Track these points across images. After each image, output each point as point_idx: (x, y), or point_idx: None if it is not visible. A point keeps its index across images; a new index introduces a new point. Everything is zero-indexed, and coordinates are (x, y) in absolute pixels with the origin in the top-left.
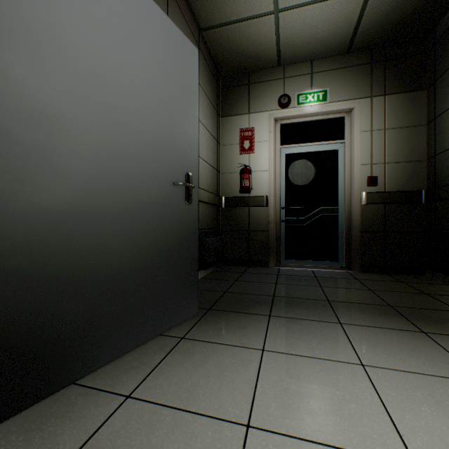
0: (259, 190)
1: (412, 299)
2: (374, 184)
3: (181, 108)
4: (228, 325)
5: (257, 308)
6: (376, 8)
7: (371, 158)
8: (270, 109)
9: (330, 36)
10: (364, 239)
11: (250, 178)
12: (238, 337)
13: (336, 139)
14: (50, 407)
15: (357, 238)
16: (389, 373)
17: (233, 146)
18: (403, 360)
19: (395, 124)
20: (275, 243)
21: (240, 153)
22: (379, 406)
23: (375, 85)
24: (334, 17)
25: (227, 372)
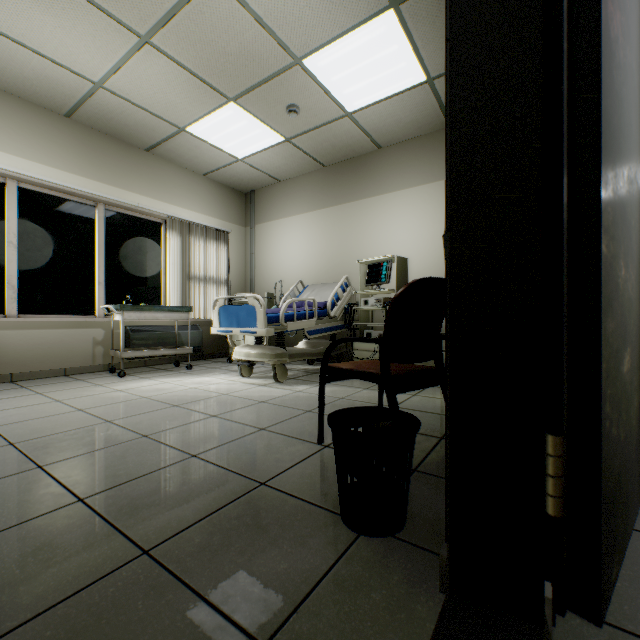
0: None
1: None
2: None
3: None
4: None
5: None
6: None
7: None
8: None
9: None
10: None
11: None
12: None
13: None
14: (637, 550)
15: None
16: None
17: None
18: None
19: None
20: None
21: None
22: None
23: None
24: None
25: None
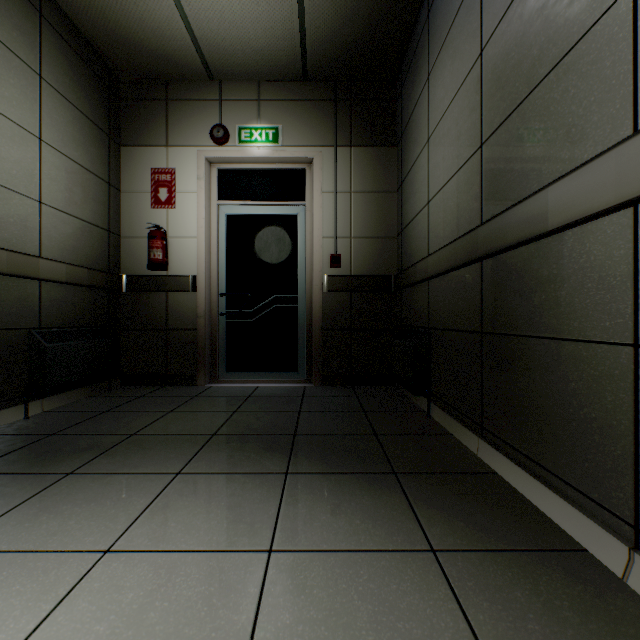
0: (184, 267)
1: (337, 421)
2: (337, 265)
3: None
4: None
5: (68, 461)
6: (319, 20)
7: (335, 229)
8: (200, 144)
9: (271, 49)
10: (327, 340)
11: (170, 247)
12: None
13: (296, 199)
14: None
15: (318, 338)
16: (134, 560)
17: (142, 195)
18: (191, 529)
19: (363, 187)
20: (210, 348)
21: (154, 208)
22: None
23: (340, 131)
24: (266, 20)
25: None
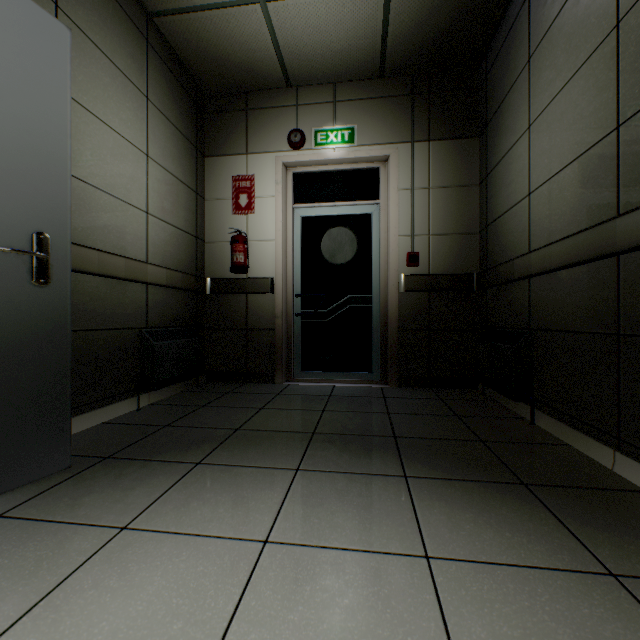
0: (262, 269)
1: (432, 424)
2: (415, 264)
3: (18, 121)
4: (110, 485)
5: (191, 451)
6: (404, 14)
7: (412, 227)
8: (277, 150)
9: (351, 49)
10: (403, 340)
11: (249, 251)
12: (105, 506)
13: (370, 198)
14: None
15: (394, 339)
16: (295, 553)
17: (224, 202)
18: (336, 527)
19: (442, 182)
20: (286, 348)
21: (235, 213)
22: (222, 621)
23: (417, 125)
24: (349, 21)
25: (11, 579)
